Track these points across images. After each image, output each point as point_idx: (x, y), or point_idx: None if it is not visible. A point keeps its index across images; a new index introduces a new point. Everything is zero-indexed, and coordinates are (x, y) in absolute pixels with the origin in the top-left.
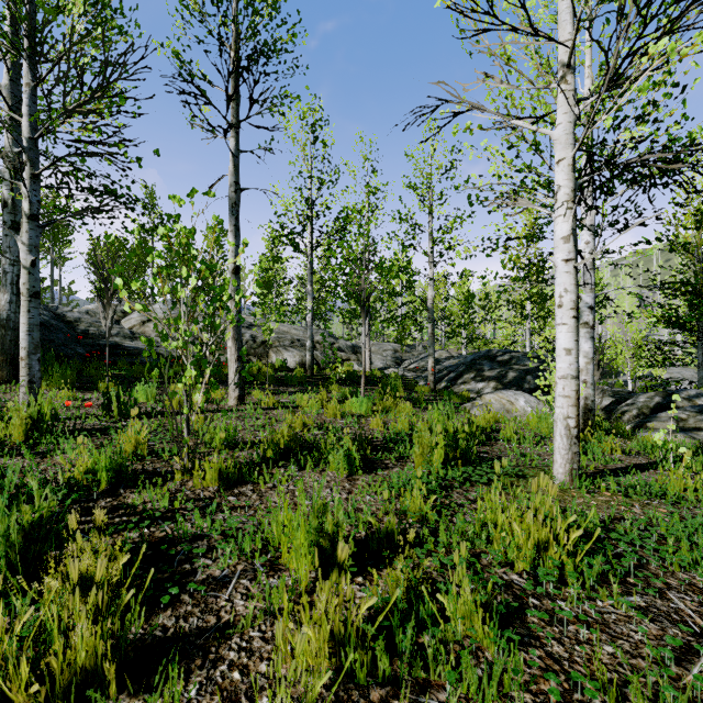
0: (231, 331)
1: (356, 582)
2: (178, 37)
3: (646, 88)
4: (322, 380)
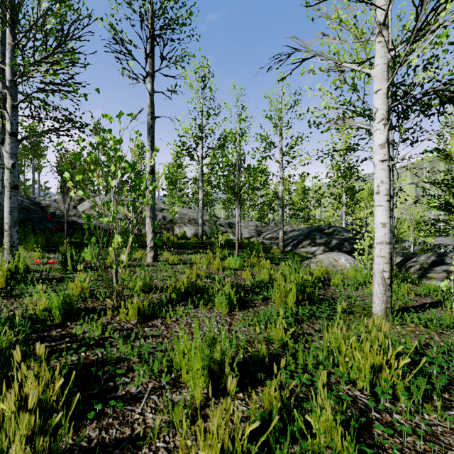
0: (148, 212)
1: (238, 398)
2: (113, 14)
3: (444, 34)
4: (209, 245)
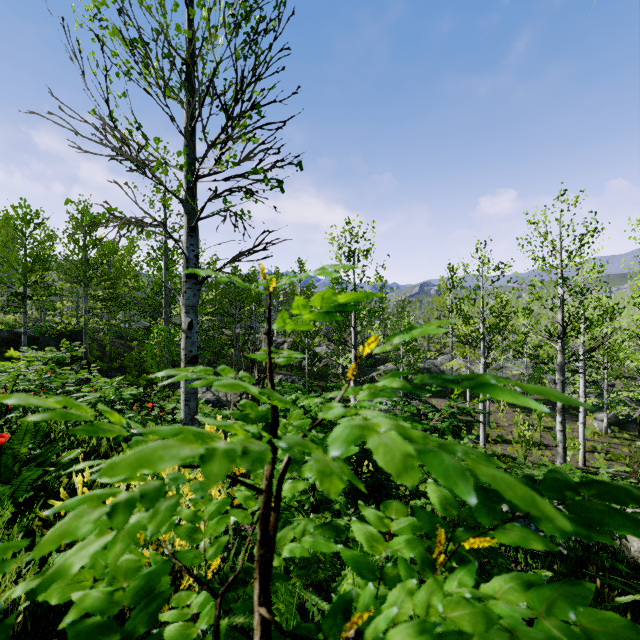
0: None
1: None
2: None
3: None
4: None
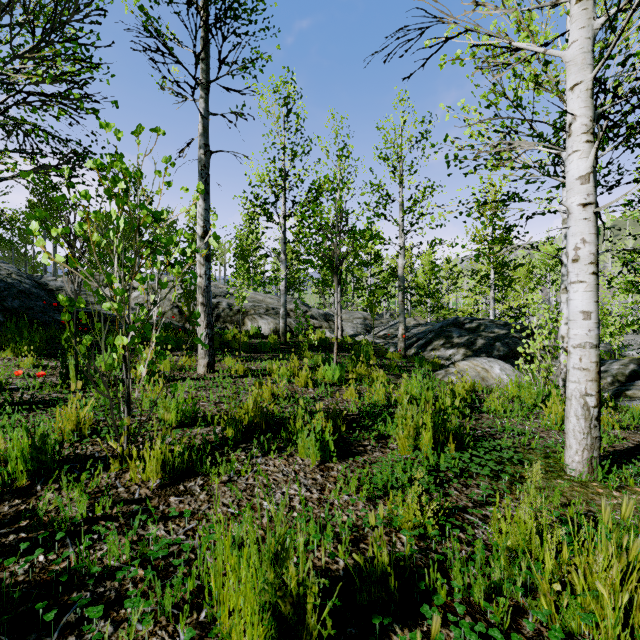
0: (200, 296)
1: None
2: None
3: None
4: (295, 347)
